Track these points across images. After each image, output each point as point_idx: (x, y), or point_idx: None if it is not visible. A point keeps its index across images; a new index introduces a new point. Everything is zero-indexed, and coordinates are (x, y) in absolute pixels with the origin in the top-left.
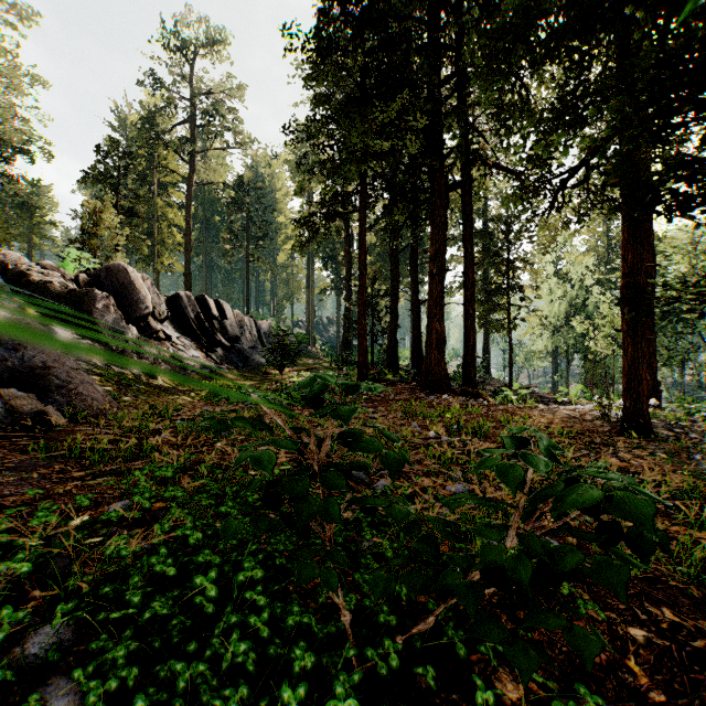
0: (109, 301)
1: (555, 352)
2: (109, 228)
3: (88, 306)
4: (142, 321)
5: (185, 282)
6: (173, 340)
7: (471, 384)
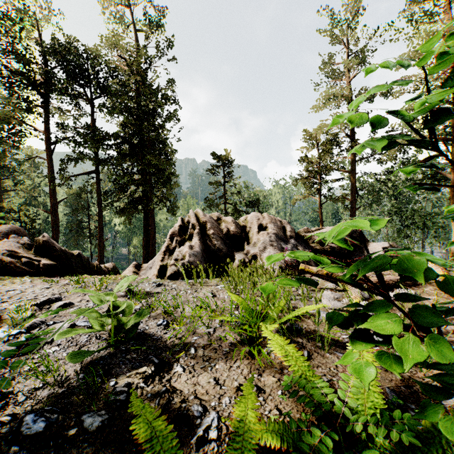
0: None
1: None
2: None
3: None
4: None
5: None
6: None
7: None
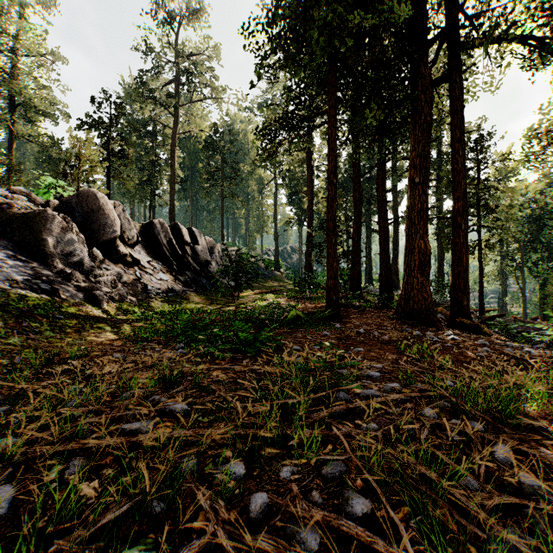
0: (67, 223)
1: (504, 275)
2: (92, 162)
3: (40, 226)
4: (110, 245)
5: (170, 216)
6: (142, 263)
7: (464, 313)
